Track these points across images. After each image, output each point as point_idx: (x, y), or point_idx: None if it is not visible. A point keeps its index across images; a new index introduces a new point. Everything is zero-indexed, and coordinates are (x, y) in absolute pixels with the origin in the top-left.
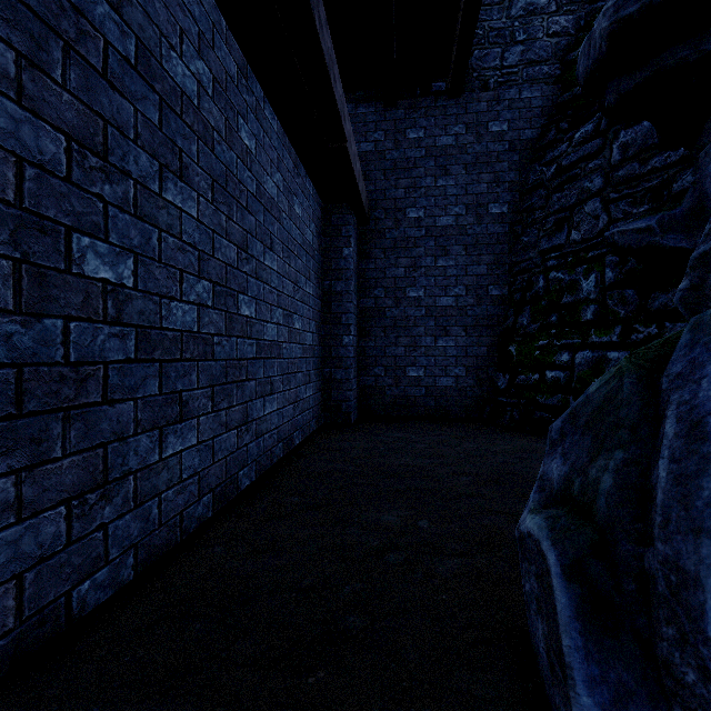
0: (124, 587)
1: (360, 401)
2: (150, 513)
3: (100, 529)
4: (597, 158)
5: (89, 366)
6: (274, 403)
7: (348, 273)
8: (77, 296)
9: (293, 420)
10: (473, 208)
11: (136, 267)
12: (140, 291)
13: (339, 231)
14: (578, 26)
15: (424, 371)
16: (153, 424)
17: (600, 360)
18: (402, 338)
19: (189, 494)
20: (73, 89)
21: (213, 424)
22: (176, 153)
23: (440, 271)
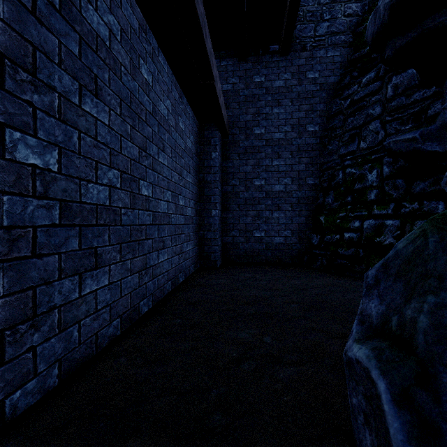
0: (50, 391)
1: (223, 253)
2: (72, 336)
3: (30, 350)
4: (377, 94)
5: (20, 229)
6: (165, 255)
7: (215, 169)
8: (9, 176)
9: (179, 266)
10: (296, 127)
11: (60, 157)
12: (63, 175)
13: (209, 141)
14: (364, 10)
15: (265, 233)
16: (74, 271)
17: (380, 226)
18: (250, 211)
19: (102, 320)
20: (6, 19)
21: (121, 270)
22: (92, 78)
23: (275, 168)
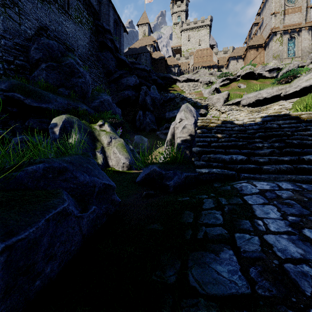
0: None
1: None
2: None
3: None
4: None
5: None
6: None
7: None
8: None
9: None
10: None
11: None
12: None
13: None
14: None
15: None
16: None
17: None
18: None
19: None
20: None
21: None
22: None
23: None
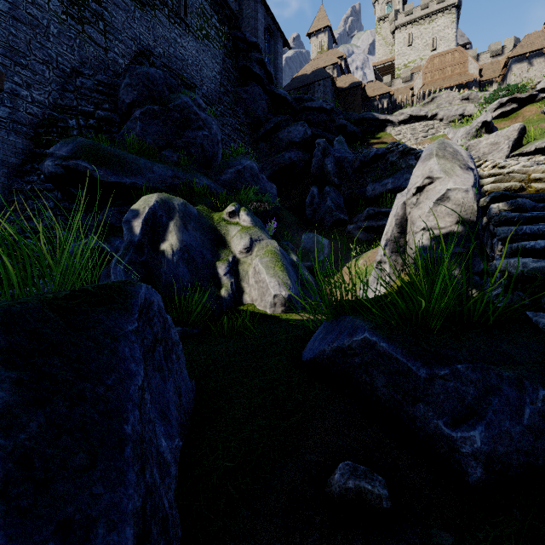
0: None
1: None
2: None
3: None
4: (52, 193)
5: None
6: None
7: None
8: None
9: None
10: None
11: None
12: None
13: None
14: (44, 117)
15: None
16: None
17: None
18: None
19: None
20: None
21: None
22: None
23: None
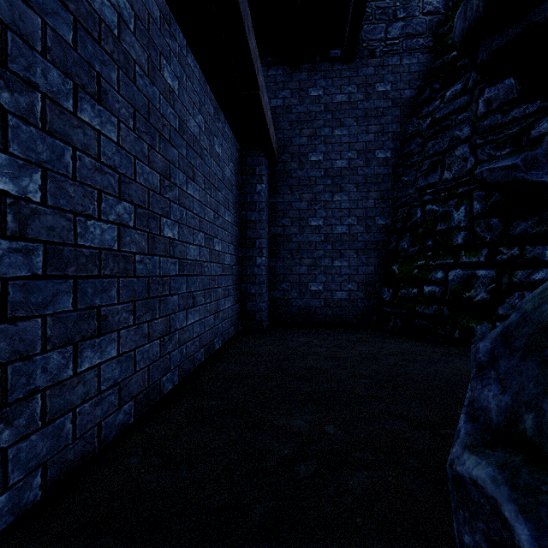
0: (29, 510)
1: (271, 311)
2: (62, 429)
3: None
4: (465, 111)
5: None
6: (196, 315)
7: (261, 205)
8: None
9: (214, 328)
10: (363, 153)
11: (44, 182)
12: (50, 207)
13: (253, 170)
14: (447, 6)
15: (323, 286)
16: (66, 340)
17: (470, 277)
18: (305, 259)
19: (108, 405)
20: None
21: (135, 336)
22: (93, 77)
23: (336, 205)
